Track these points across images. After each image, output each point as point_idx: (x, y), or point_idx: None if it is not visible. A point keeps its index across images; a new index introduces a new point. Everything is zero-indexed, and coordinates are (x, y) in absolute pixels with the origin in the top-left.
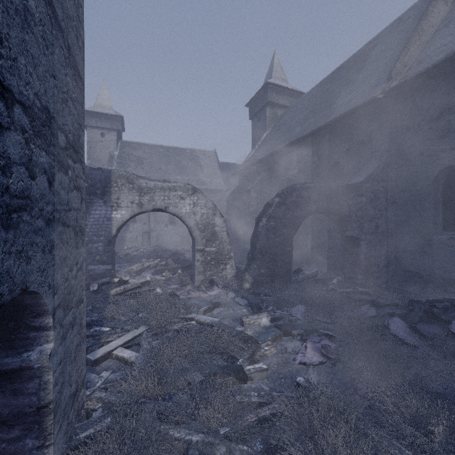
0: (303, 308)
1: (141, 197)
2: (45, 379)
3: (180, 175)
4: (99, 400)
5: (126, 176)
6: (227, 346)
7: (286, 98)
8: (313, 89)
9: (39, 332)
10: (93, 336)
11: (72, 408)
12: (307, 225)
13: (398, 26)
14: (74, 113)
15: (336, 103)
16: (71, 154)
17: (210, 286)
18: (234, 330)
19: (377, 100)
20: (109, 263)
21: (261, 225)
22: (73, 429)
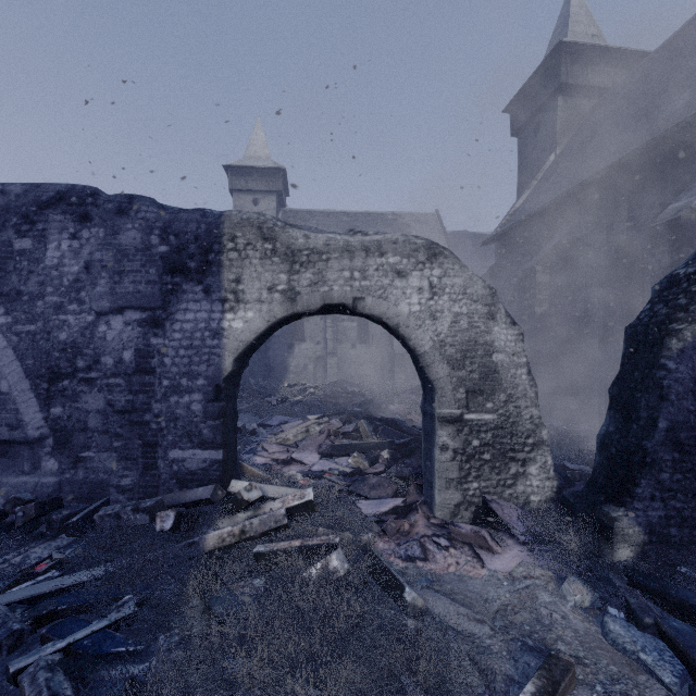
0: None
1: (292, 276)
2: None
3: None
4: None
5: (258, 222)
6: None
7: (603, 71)
8: (695, 18)
9: None
10: None
11: None
12: None
13: None
14: None
15: None
16: None
17: (482, 526)
18: None
19: None
20: (216, 445)
21: (675, 349)
22: None
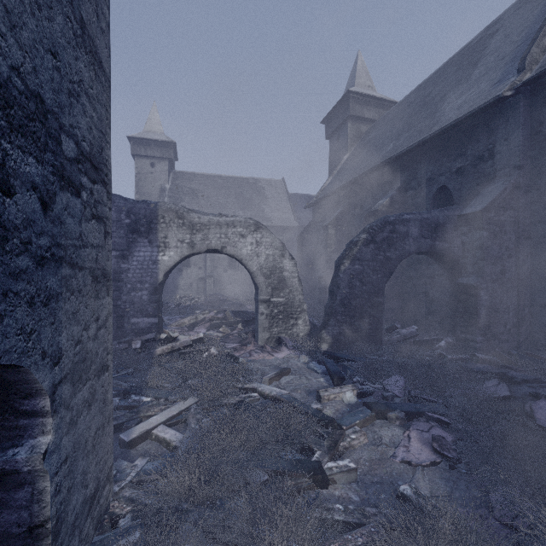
0: (402, 380)
1: (192, 236)
2: (39, 486)
3: (241, 210)
4: (128, 502)
5: (175, 210)
6: (300, 431)
7: (372, 110)
8: (408, 96)
9: (32, 419)
10: (131, 408)
11: (89, 516)
12: (402, 269)
13: (530, 0)
14: (92, 115)
15: (442, 109)
16: (87, 170)
17: (277, 346)
18: (309, 409)
19: (503, 100)
20: (154, 315)
21: (342, 269)
22: (90, 545)
